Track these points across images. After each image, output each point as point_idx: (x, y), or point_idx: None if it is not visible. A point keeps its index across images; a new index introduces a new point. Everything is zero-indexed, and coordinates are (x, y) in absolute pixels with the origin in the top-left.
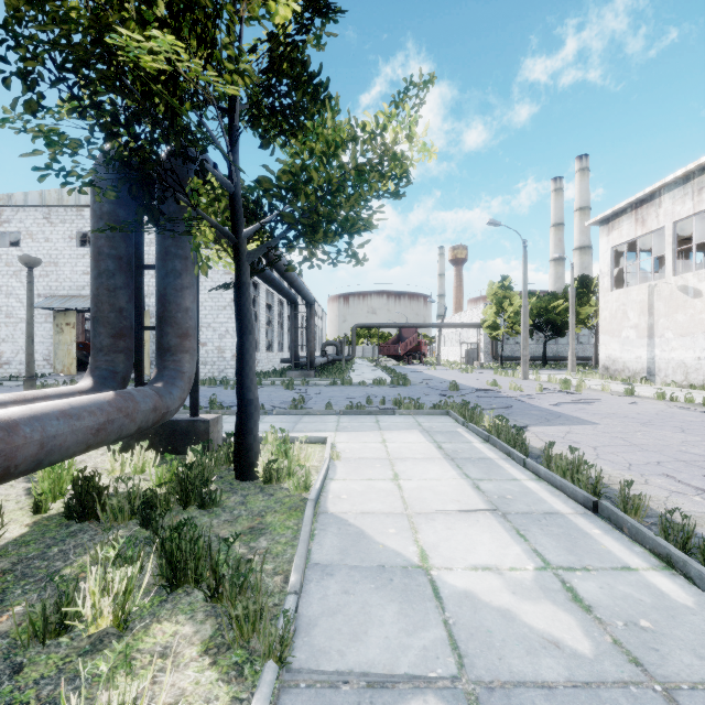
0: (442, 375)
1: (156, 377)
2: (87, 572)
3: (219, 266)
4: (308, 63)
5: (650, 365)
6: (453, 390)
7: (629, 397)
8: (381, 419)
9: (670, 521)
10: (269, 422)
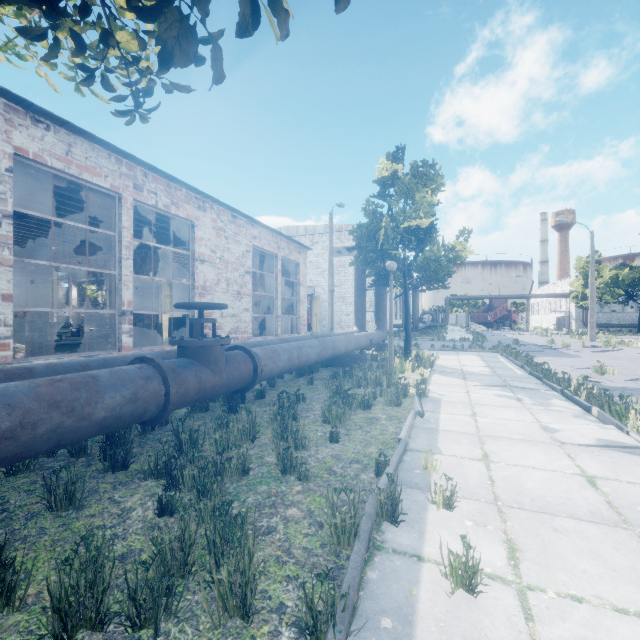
0: (520, 337)
1: (377, 328)
2: (395, 357)
3: None
4: (429, 226)
5: None
6: (514, 344)
7: None
8: (459, 352)
9: (532, 364)
10: None
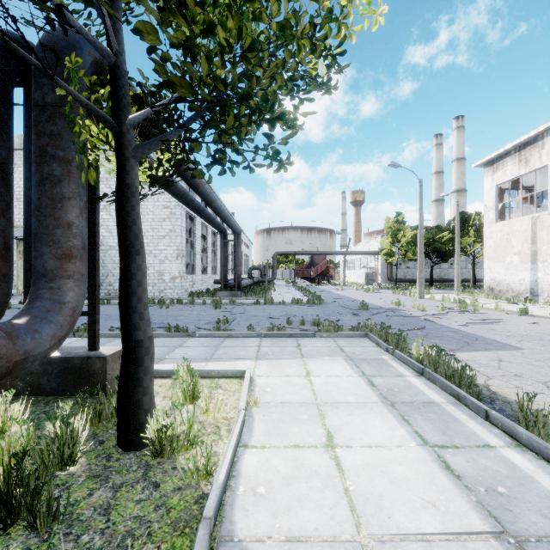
0: (349, 294)
1: (24, 309)
2: None
3: (159, 201)
4: None
5: (533, 286)
6: (363, 309)
7: (525, 316)
8: (302, 342)
9: None
10: (189, 346)
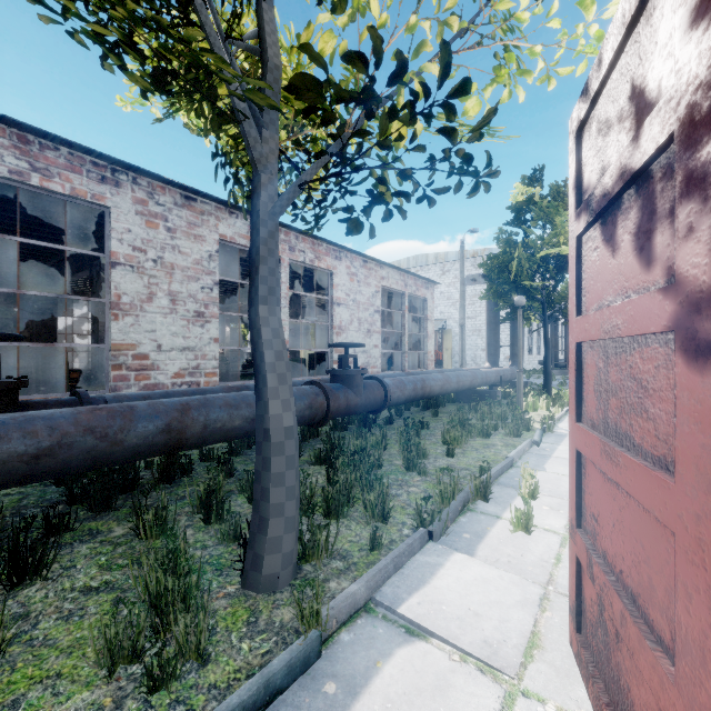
0: None
1: (512, 364)
2: (529, 395)
3: None
4: None
5: None
6: None
7: None
8: None
9: None
10: None
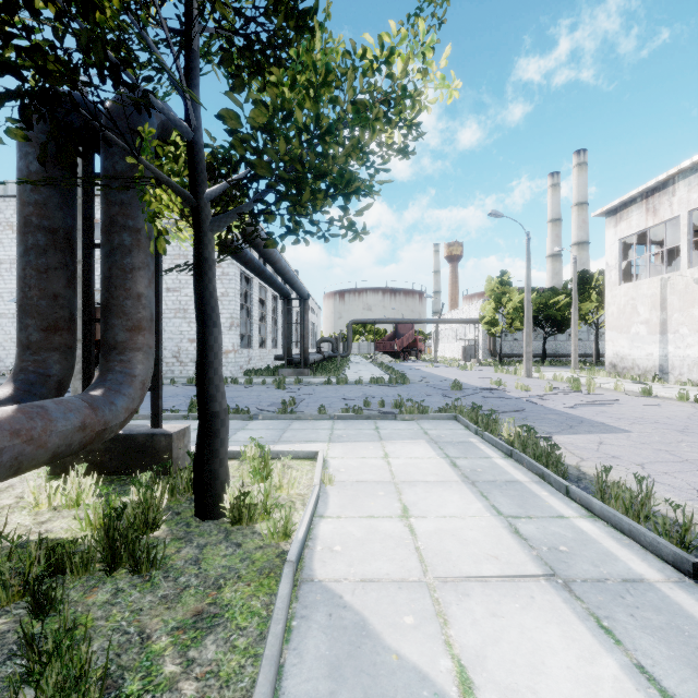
0: (441, 372)
1: (97, 382)
2: None
3: None
4: None
5: (663, 362)
6: (456, 390)
7: (647, 397)
8: (381, 425)
9: None
10: (253, 429)
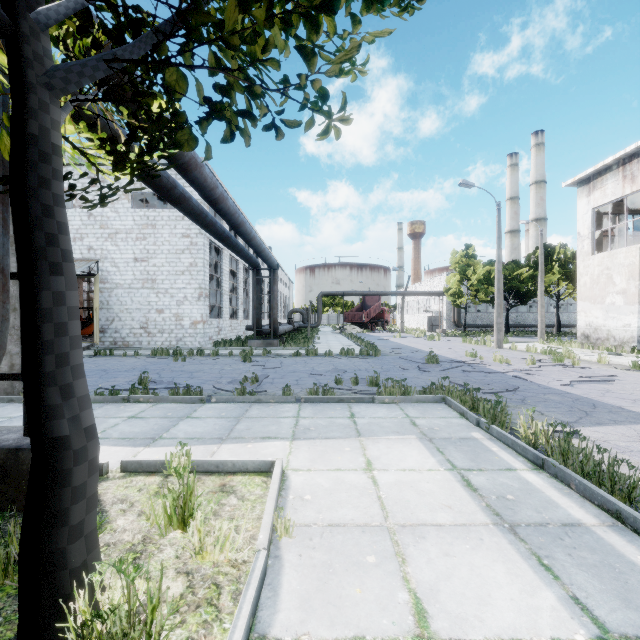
0: (409, 343)
1: None
2: None
3: (177, 228)
4: None
5: None
6: (432, 363)
7: (639, 371)
8: (357, 410)
9: None
10: (200, 418)
